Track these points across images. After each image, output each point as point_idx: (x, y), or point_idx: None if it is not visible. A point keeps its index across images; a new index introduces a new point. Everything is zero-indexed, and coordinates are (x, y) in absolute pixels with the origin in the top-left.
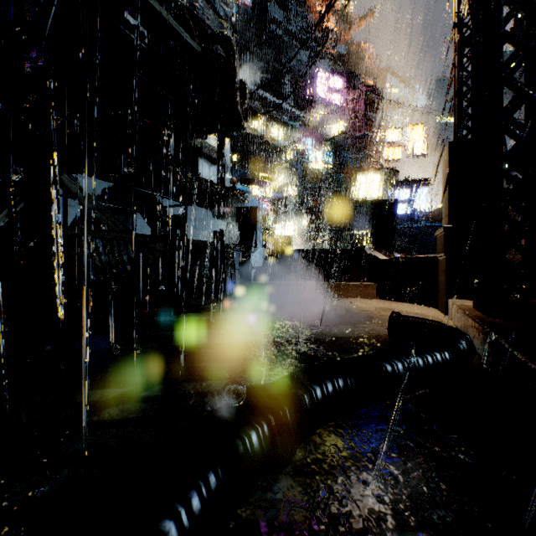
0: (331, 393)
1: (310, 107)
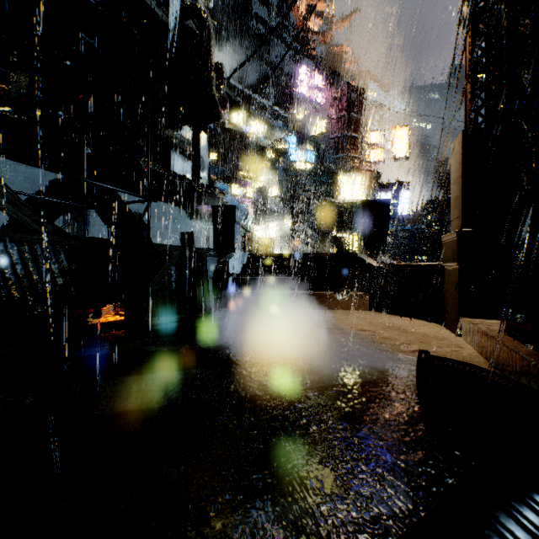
0: None
1: (292, 105)
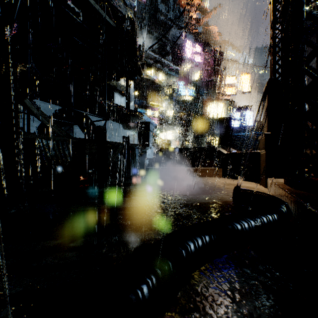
0: (201, 247)
1: (181, 63)
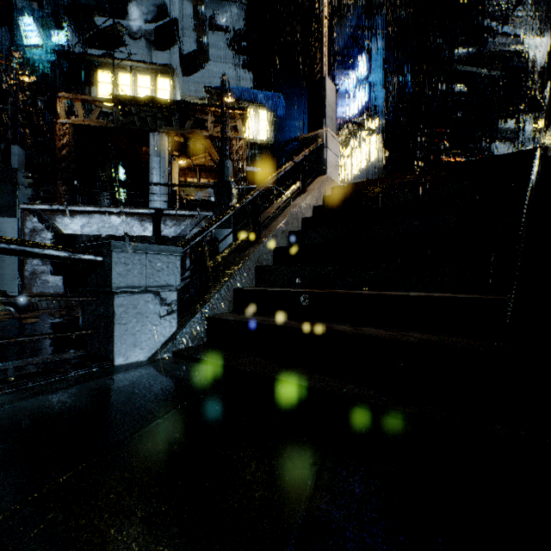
0: None
1: None
